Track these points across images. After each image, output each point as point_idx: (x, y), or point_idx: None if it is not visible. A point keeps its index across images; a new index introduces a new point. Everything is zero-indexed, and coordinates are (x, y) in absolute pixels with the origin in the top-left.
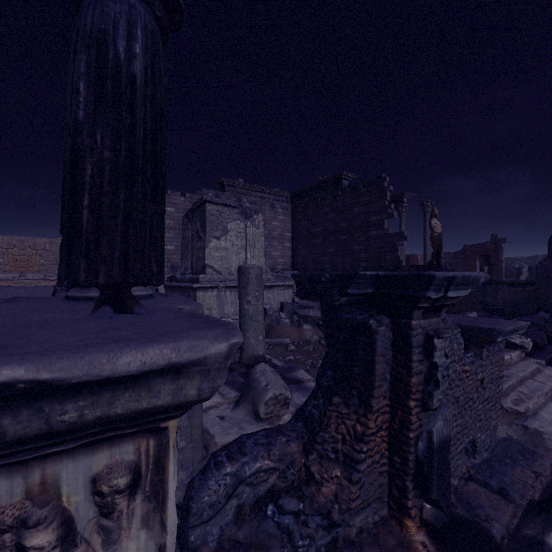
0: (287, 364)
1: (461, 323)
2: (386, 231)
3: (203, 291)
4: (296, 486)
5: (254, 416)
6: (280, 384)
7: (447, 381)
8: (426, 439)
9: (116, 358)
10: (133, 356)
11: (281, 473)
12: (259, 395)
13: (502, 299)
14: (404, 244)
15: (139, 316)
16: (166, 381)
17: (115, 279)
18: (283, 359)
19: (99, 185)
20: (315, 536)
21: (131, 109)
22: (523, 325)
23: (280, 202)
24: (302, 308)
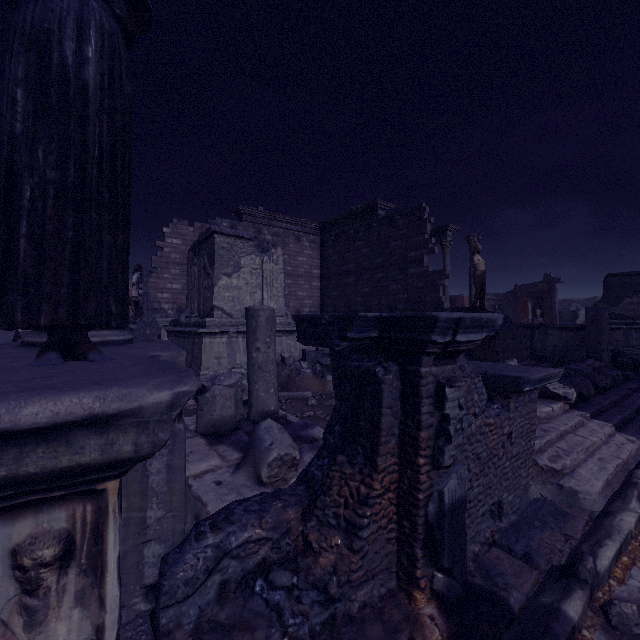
0: (303, 420)
1: (488, 371)
2: (427, 269)
3: (210, 338)
4: (291, 558)
5: (256, 480)
6: (287, 443)
7: (461, 435)
8: (437, 500)
9: (18, 408)
10: (42, 406)
11: (275, 544)
12: (261, 456)
13: (552, 346)
14: (446, 283)
15: (91, 363)
16: (91, 435)
17: (62, 320)
18: (301, 415)
19: (41, 210)
20: (309, 614)
21: (82, 123)
22: (555, 373)
23: (307, 234)
24: (327, 356)
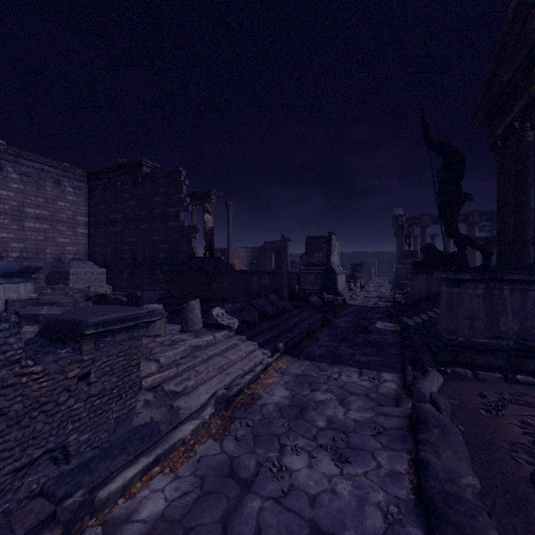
0: None
1: (69, 316)
2: (183, 223)
3: None
4: None
5: None
6: None
7: None
8: None
9: None
10: None
11: None
12: None
13: (265, 286)
14: (197, 237)
15: None
16: None
17: None
18: None
19: None
20: None
21: None
22: (144, 312)
23: (71, 179)
24: (41, 305)
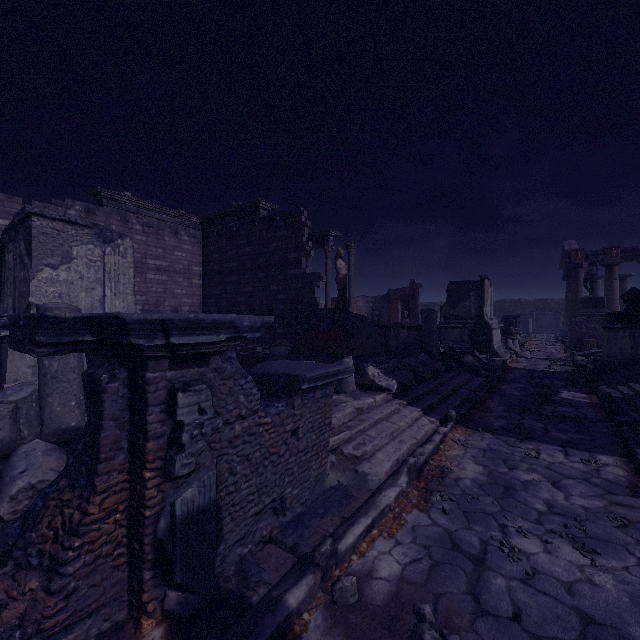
0: None
1: (279, 371)
2: (304, 271)
3: None
4: None
5: None
6: (50, 466)
7: (201, 441)
8: (170, 514)
9: None
10: None
11: None
12: (3, 488)
13: (403, 342)
14: (321, 285)
15: None
16: None
17: None
18: None
19: None
20: None
21: None
22: (341, 369)
23: (187, 227)
24: None
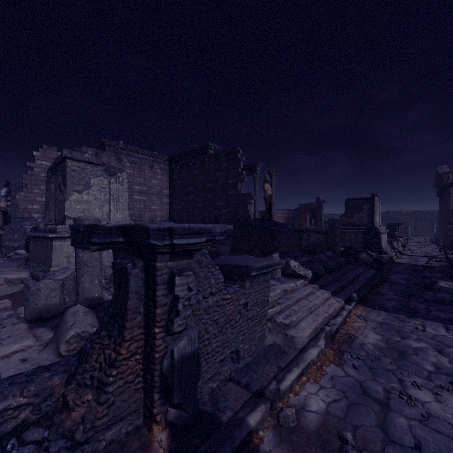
0: None
1: (234, 263)
2: (240, 192)
3: (60, 241)
4: (49, 416)
5: (57, 354)
6: (88, 322)
7: (189, 309)
8: (170, 357)
9: None
10: None
11: (36, 407)
12: (61, 335)
13: (313, 243)
14: (252, 202)
15: None
16: None
17: None
18: None
19: None
20: None
21: None
22: (277, 262)
23: (159, 163)
24: None
